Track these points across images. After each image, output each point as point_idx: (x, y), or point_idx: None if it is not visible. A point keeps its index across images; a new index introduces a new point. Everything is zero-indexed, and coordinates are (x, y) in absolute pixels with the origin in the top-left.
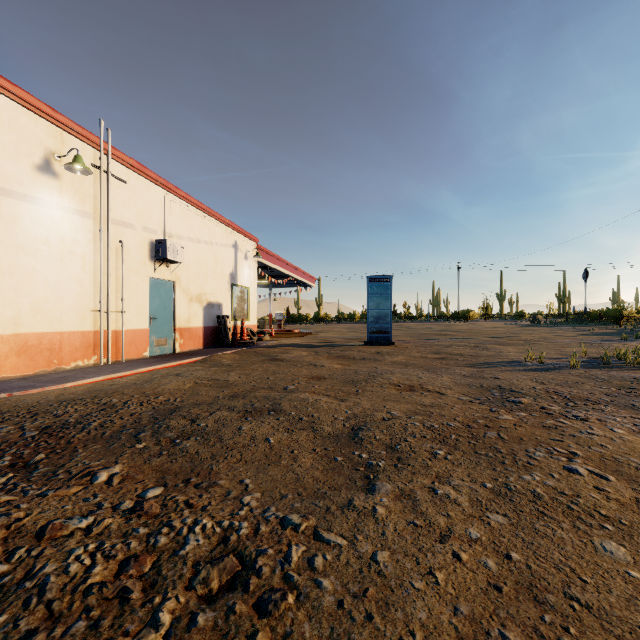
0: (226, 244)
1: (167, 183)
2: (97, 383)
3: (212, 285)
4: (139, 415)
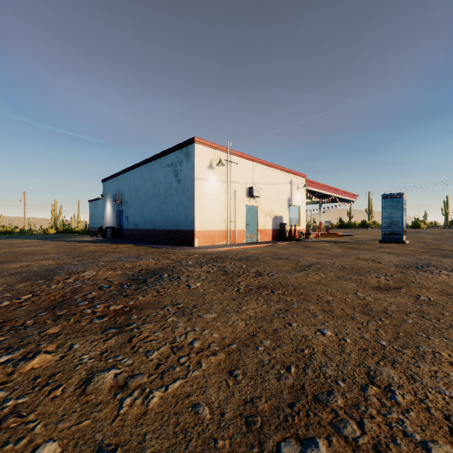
0: (285, 182)
1: (254, 158)
2: (227, 250)
3: (277, 206)
4: (241, 256)
